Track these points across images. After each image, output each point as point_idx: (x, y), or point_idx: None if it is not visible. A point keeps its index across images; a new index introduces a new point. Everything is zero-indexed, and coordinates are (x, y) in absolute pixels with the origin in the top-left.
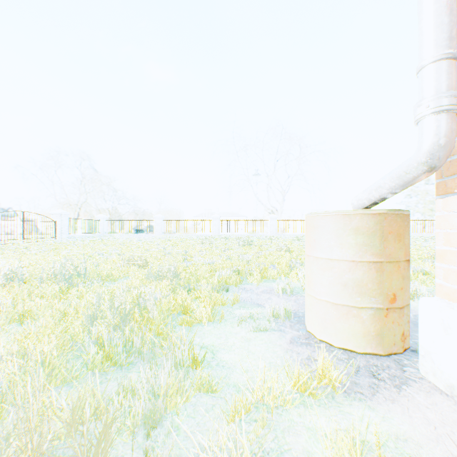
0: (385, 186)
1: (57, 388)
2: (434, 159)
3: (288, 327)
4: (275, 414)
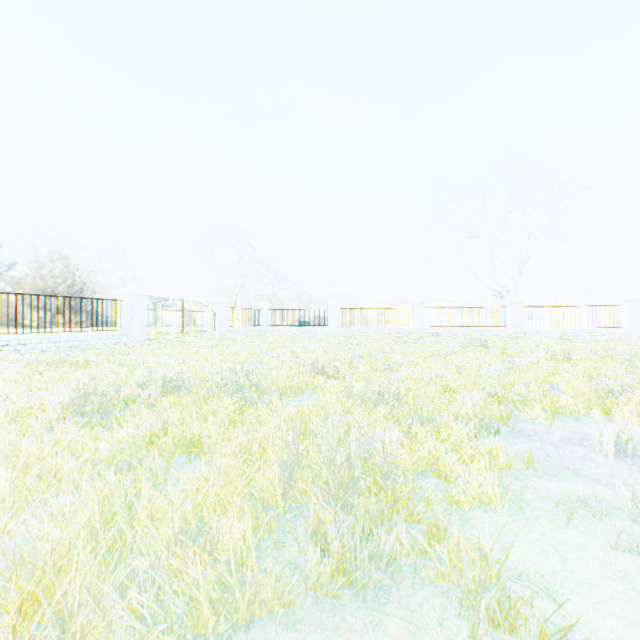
0: None
1: (261, 621)
2: None
3: None
4: None
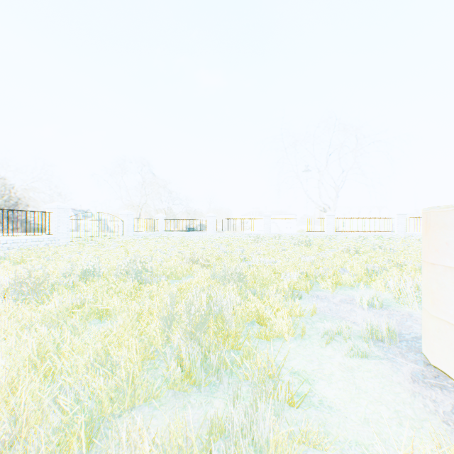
0: None
1: (139, 407)
2: None
3: (398, 355)
4: None
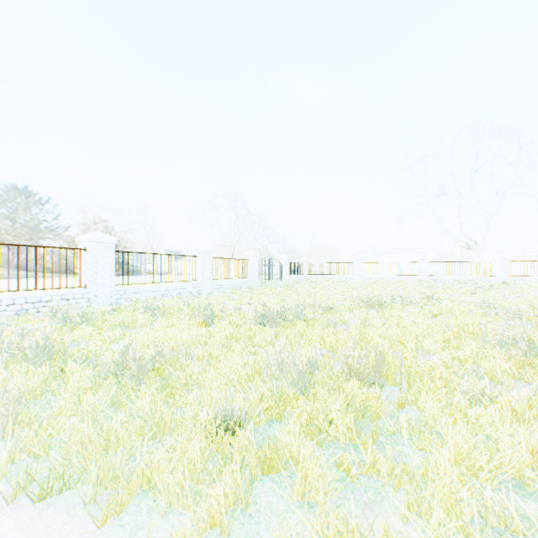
0: None
1: None
2: None
3: None
4: None
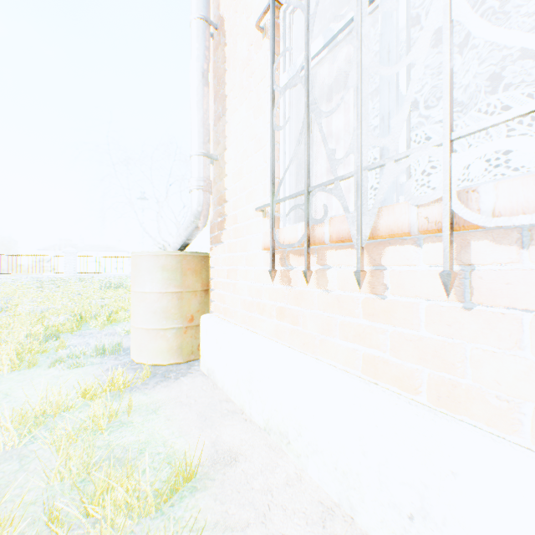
0: (183, 234)
1: None
2: (198, 220)
3: (113, 359)
4: (58, 417)
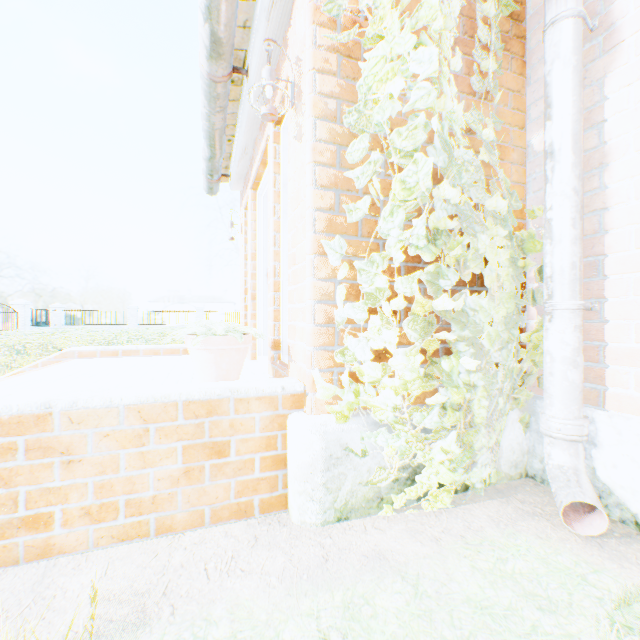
0: None
1: None
2: None
3: None
4: None
